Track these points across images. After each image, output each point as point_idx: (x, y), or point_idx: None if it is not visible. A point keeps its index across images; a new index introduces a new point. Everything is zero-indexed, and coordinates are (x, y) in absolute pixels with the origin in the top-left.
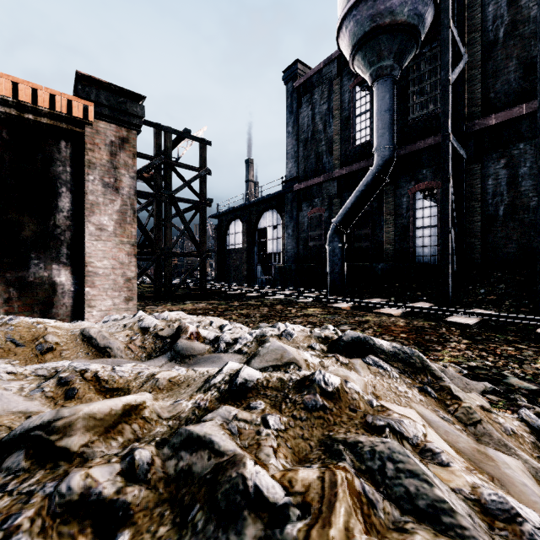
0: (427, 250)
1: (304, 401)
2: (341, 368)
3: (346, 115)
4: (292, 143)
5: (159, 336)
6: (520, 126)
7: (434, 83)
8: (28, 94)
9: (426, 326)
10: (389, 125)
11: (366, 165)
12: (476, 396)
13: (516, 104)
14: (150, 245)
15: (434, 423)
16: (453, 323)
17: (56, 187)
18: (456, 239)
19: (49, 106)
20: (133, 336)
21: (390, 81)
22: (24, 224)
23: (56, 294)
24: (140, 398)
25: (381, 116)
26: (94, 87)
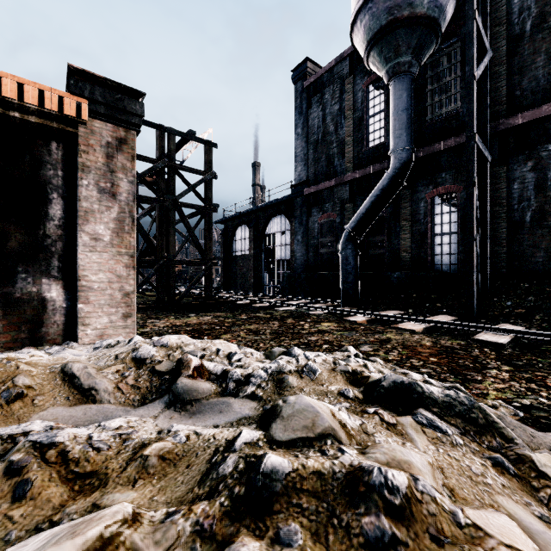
0: (446, 258)
1: (363, 529)
2: (398, 446)
3: (359, 115)
4: (301, 145)
5: (157, 371)
6: (549, 126)
7: (454, 81)
8: (13, 89)
9: (456, 346)
10: (407, 125)
11: (381, 168)
12: (550, 457)
13: (545, 102)
14: (153, 253)
15: (537, 535)
16: (484, 342)
17: (46, 193)
18: (480, 247)
19: (37, 103)
20: (125, 371)
21: (407, 78)
22: (9, 234)
23: (47, 311)
24: (110, 528)
25: (398, 116)
26: (88, 82)
